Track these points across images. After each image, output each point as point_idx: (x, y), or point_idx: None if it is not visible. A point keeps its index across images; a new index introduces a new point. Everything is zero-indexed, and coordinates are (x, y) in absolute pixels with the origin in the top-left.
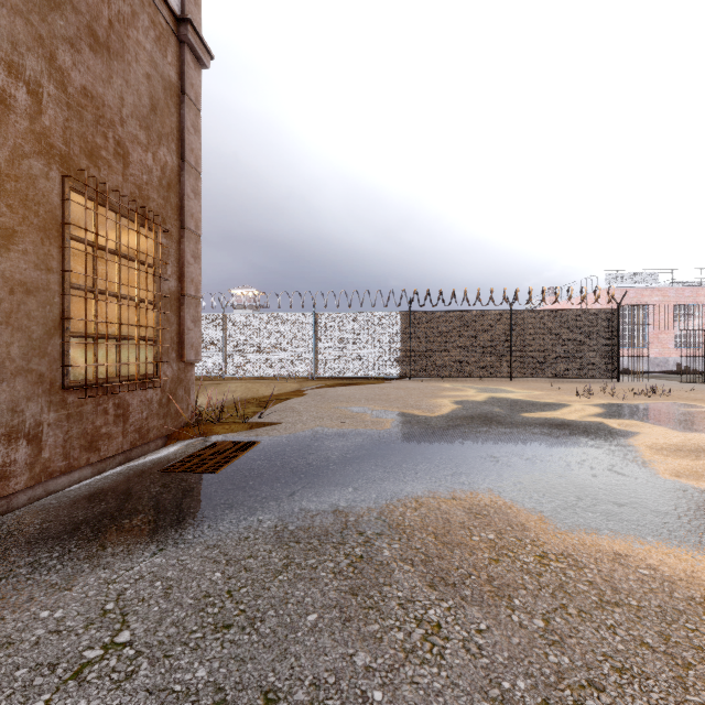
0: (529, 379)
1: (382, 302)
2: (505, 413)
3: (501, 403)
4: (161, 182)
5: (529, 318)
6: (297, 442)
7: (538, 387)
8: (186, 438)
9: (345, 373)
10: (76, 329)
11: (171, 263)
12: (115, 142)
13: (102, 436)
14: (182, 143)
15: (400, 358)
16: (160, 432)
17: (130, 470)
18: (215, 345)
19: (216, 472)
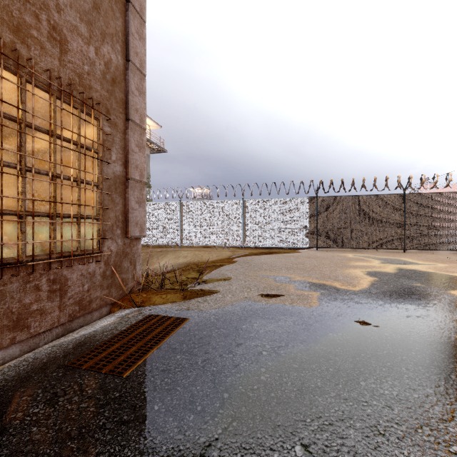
0: (419, 251)
1: (294, 190)
2: (431, 290)
3: (416, 276)
4: (105, 76)
5: (421, 200)
6: (225, 321)
7: (436, 258)
8: (127, 307)
9: (265, 244)
10: (8, 207)
11: (115, 150)
12: (49, 26)
13: (33, 313)
14: (127, 46)
15: (308, 233)
16: (103, 301)
17: (46, 356)
18: (175, 223)
19: (124, 374)
